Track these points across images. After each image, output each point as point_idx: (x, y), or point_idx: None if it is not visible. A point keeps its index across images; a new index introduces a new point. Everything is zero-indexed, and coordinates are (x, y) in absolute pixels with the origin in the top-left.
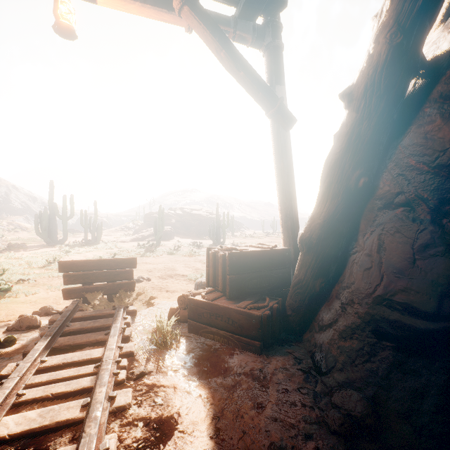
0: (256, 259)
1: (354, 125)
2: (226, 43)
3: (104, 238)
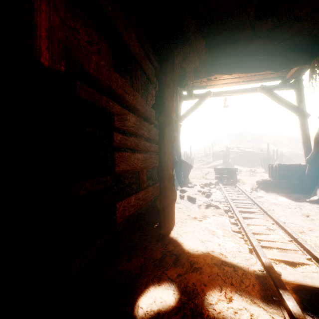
0: (289, 167)
1: None
2: (276, 96)
3: None
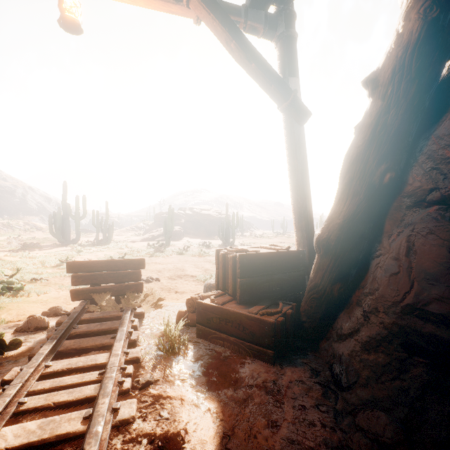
0: (268, 262)
1: (379, 114)
2: (237, 33)
3: (115, 238)
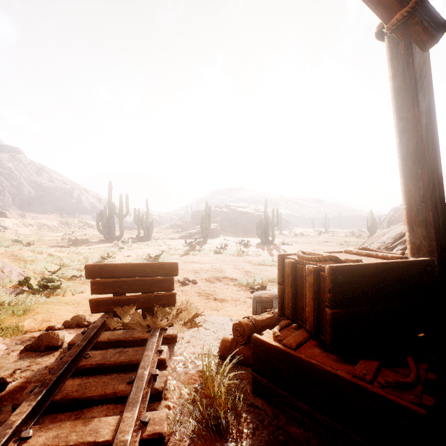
0: (377, 279)
1: None
2: None
3: (155, 235)
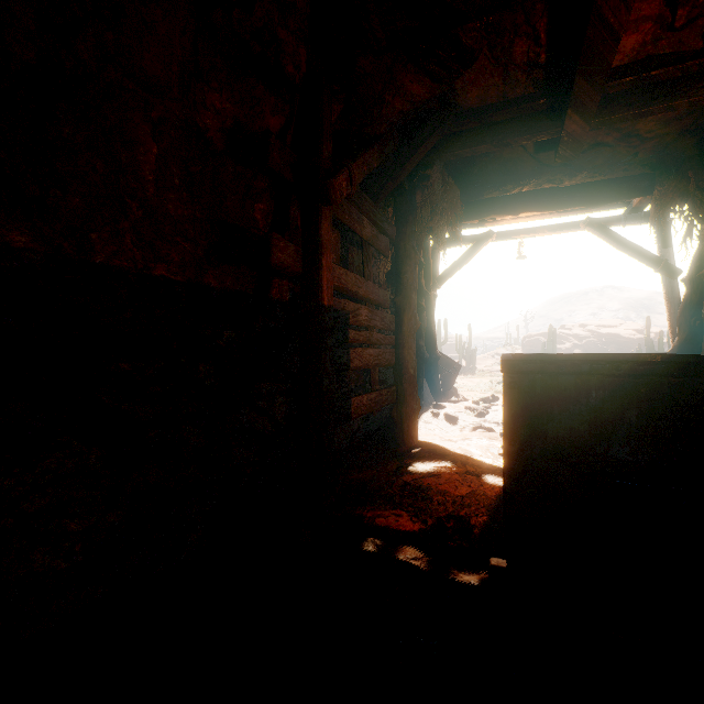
0: None
1: (687, 296)
2: (616, 238)
3: None
